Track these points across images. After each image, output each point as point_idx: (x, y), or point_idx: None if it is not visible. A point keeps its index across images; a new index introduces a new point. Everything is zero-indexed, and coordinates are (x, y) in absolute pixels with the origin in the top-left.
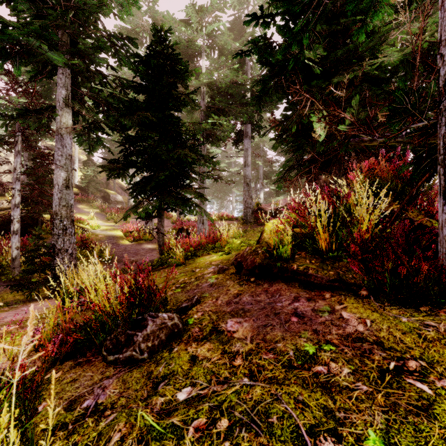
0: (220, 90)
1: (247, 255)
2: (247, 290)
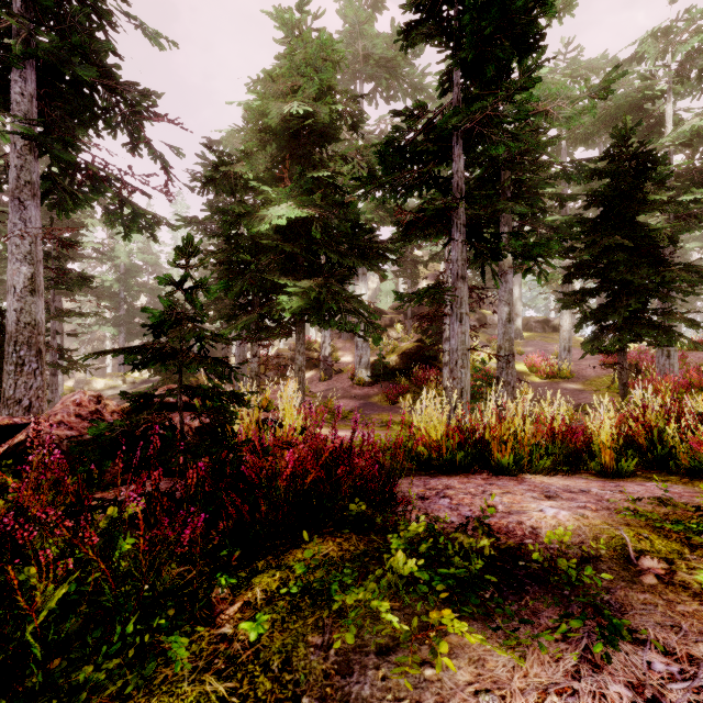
0: (701, 133)
1: None
2: None
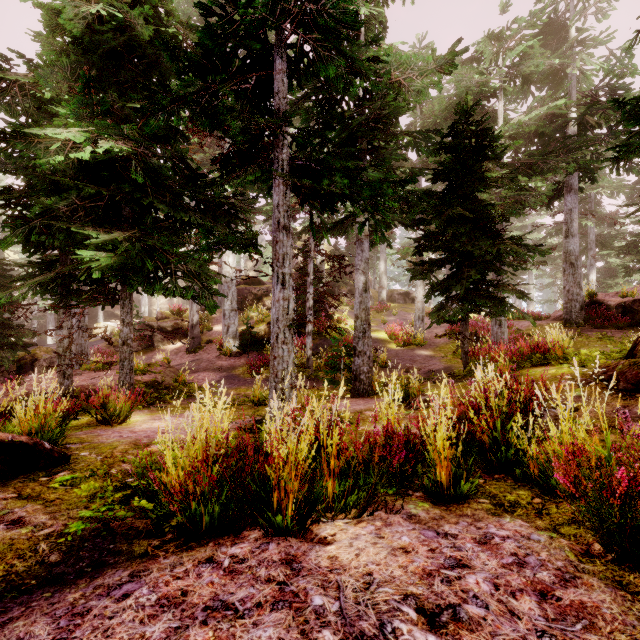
0: (524, 133)
1: (624, 368)
2: (635, 403)
